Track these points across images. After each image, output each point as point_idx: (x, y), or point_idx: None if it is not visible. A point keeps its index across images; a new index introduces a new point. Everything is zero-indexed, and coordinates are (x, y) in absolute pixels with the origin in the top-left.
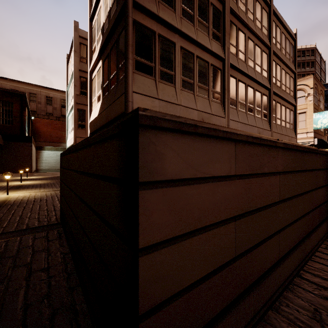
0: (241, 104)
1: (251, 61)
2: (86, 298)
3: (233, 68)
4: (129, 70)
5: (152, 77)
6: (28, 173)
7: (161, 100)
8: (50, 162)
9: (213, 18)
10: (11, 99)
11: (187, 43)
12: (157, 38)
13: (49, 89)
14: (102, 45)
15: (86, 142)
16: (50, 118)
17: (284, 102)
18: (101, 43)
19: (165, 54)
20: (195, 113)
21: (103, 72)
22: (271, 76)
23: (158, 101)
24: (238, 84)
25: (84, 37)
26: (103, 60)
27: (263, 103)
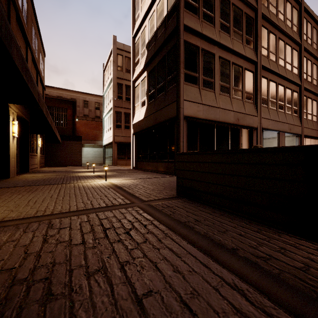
0: (272, 103)
1: (282, 60)
2: (255, 219)
3: (264, 70)
4: (181, 83)
5: (197, 85)
6: (81, 167)
7: (204, 104)
8: (89, 157)
9: (247, 26)
10: (65, 106)
11: (224, 53)
12: (200, 52)
13: (86, 94)
14: (149, 59)
15: (257, 150)
16: (87, 119)
17: (315, 97)
18: (146, 57)
19: (206, 65)
20: (231, 114)
21: (149, 82)
22: (302, 72)
23: (202, 105)
24: (269, 84)
25: (120, 48)
26: (149, 72)
27: (293, 99)
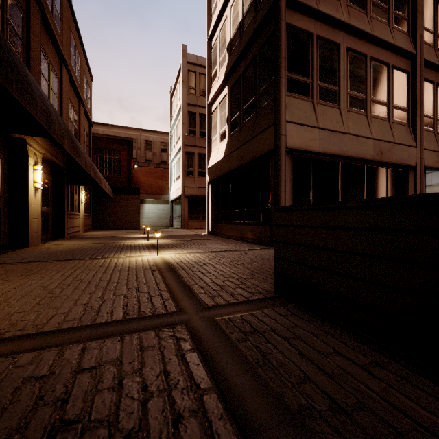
0: None
1: None
2: None
3: (428, 67)
4: (282, 93)
5: (309, 97)
6: (138, 231)
7: (321, 129)
8: (152, 218)
9: None
10: (119, 147)
11: (357, 41)
12: (315, 42)
13: (149, 131)
14: (232, 66)
15: None
16: (151, 165)
17: None
18: (227, 64)
19: (325, 63)
20: (369, 143)
21: (231, 101)
22: None
23: (318, 130)
24: (436, 92)
25: (193, 62)
26: (231, 86)
27: None
